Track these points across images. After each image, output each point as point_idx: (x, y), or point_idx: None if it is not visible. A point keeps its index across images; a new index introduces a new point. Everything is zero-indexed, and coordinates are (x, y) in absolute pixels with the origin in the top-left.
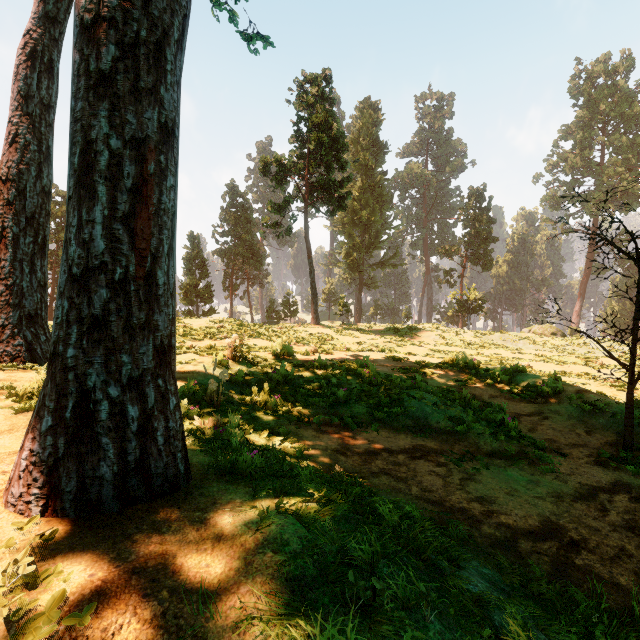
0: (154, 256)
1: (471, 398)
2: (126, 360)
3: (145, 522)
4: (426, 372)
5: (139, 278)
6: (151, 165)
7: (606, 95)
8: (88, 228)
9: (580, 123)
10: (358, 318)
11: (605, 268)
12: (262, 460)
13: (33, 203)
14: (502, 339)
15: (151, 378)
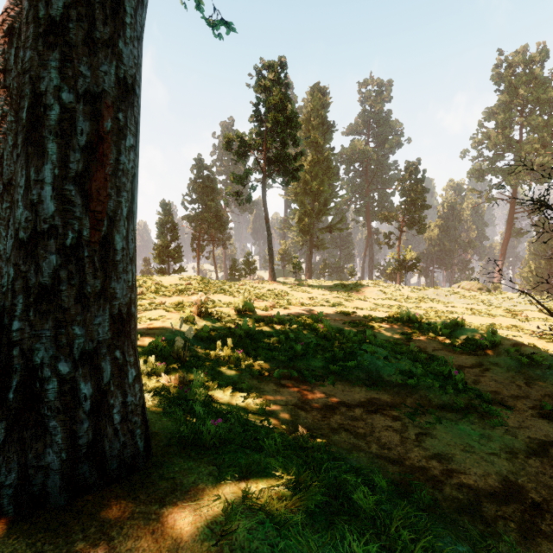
0: (111, 219)
1: (417, 351)
2: (78, 332)
3: (94, 521)
4: (374, 326)
5: (94, 243)
6: (108, 122)
7: (524, 81)
8: (36, 188)
9: (502, 106)
10: (309, 275)
11: (545, 232)
12: (226, 428)
13: (10, 170)
14: (436, 294)
15: (107, 350)
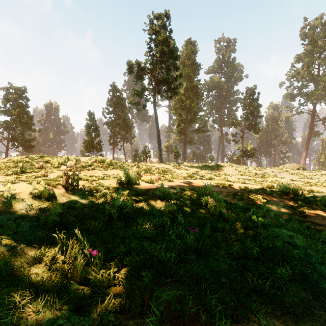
0: None
1: None
2: None
3: None
4: (259, 198)
5: None
6: None
7: (321, 37)
8: None
9: (307, 53)
10: (184, 160)
11: None
12: None
13: None
14: (272, 172)
15: None
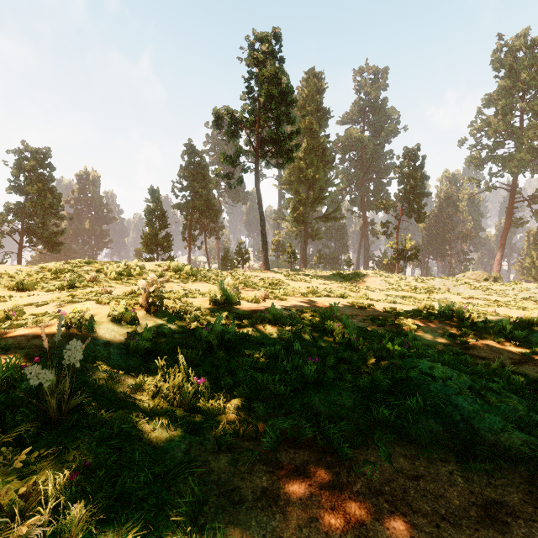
0: None
1: (504, 370)
2: None
3: None
4: (408, 324)
5: None
6: None
7: (526, 66)
8: None
9: (502, 91)
10: (304, 266)
11: None
12: None
13: None
14: (443, 284)
15: None
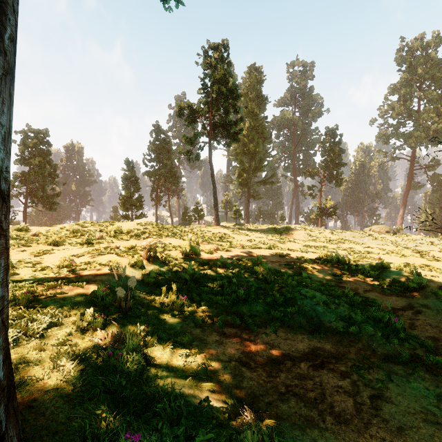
0: None
1: (352, 294)
2: None
3: None
4: (307, 267)
5: None
6: None
7: (422, 63)
8: None
9: (403, 82)
10: (247, 220)
11: None
12: None
13: None
14: (352, 236)
15: None
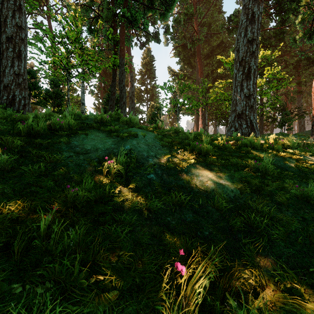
0: None
1: None
2: None
3: None
4: None
5: None
6: None
7: None
8: None
9: None
10: None
11: None
12: None
13: None
14: None
15: None
